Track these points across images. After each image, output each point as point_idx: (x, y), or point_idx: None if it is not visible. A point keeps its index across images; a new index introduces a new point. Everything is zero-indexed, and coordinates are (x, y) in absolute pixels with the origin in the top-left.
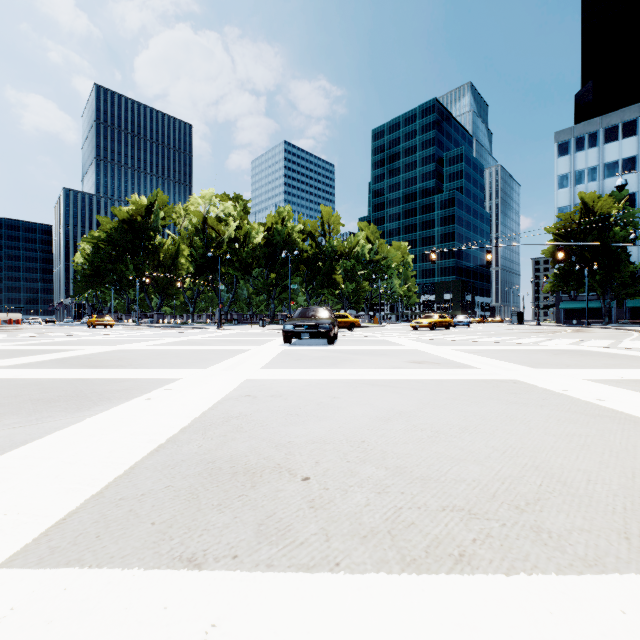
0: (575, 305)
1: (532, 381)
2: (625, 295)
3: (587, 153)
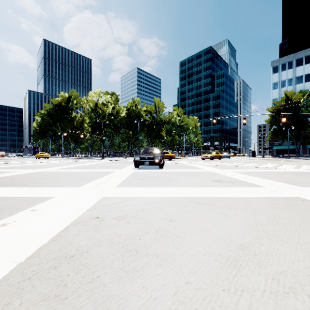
0: (281, 147)
1: None
2: (307, 142)
3: (287, 72)
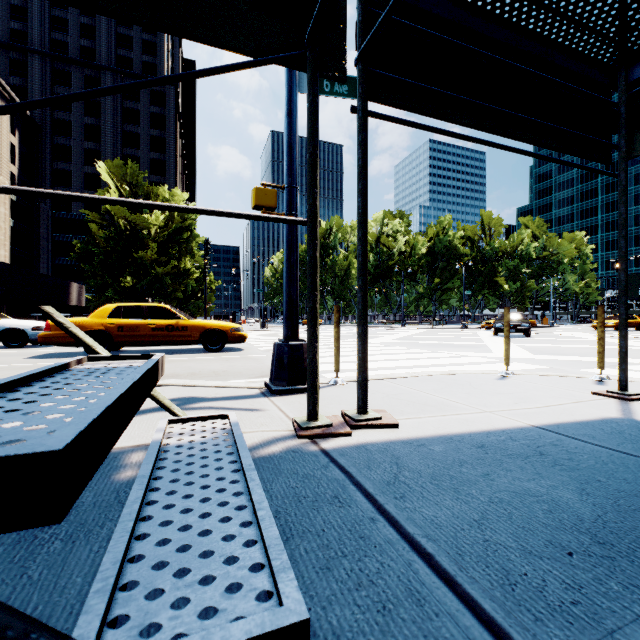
0: None
1: None
2: None
3: None
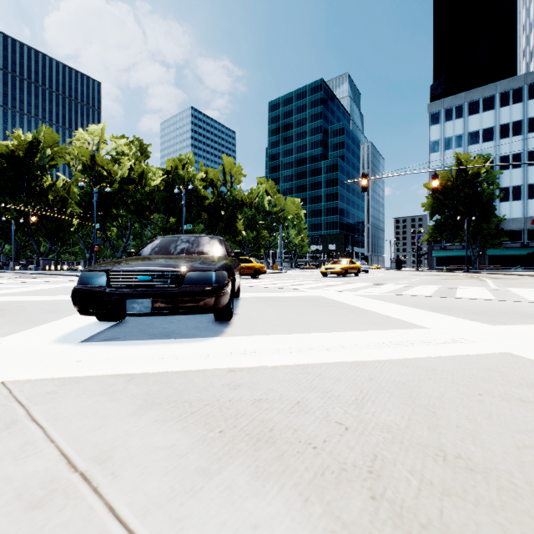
0: (445, 253)
1: None
2: (490, 244)
3: (454, 123)
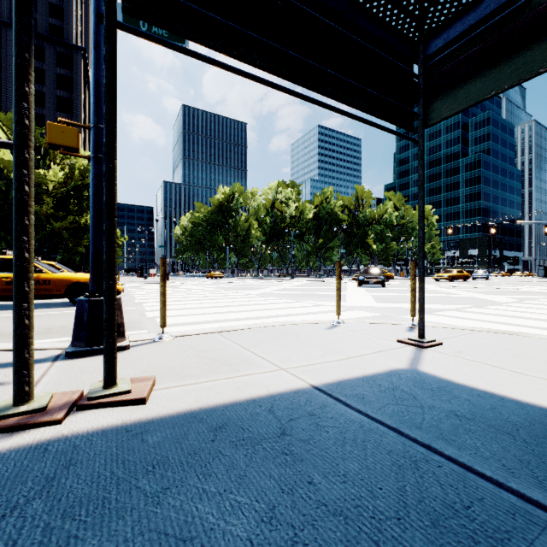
0: None
1: (477, 297)
2: None
3: None
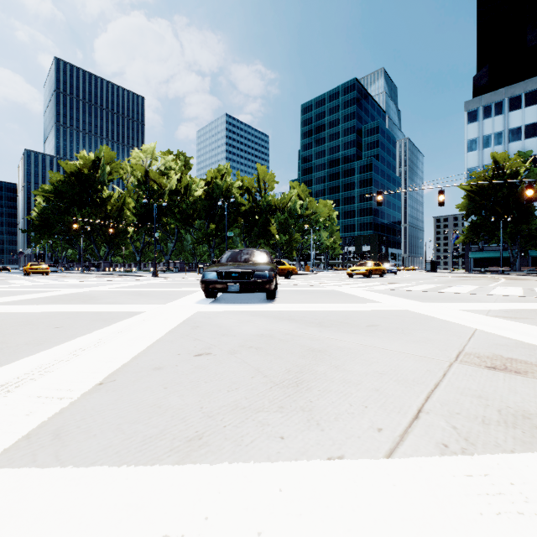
0: (483, 255)
1: None
2: (531, 245)
3: (494, 120)
